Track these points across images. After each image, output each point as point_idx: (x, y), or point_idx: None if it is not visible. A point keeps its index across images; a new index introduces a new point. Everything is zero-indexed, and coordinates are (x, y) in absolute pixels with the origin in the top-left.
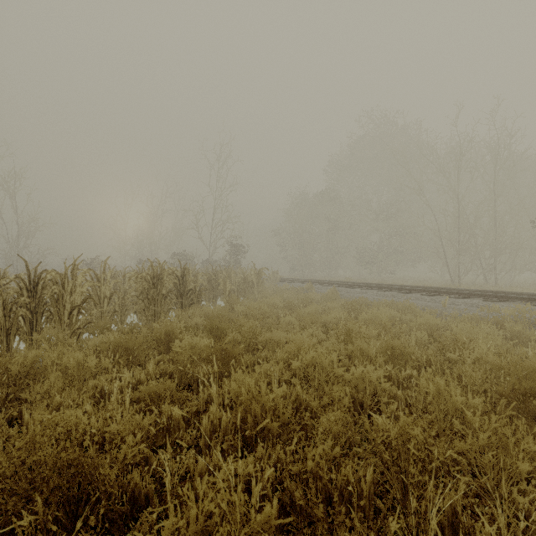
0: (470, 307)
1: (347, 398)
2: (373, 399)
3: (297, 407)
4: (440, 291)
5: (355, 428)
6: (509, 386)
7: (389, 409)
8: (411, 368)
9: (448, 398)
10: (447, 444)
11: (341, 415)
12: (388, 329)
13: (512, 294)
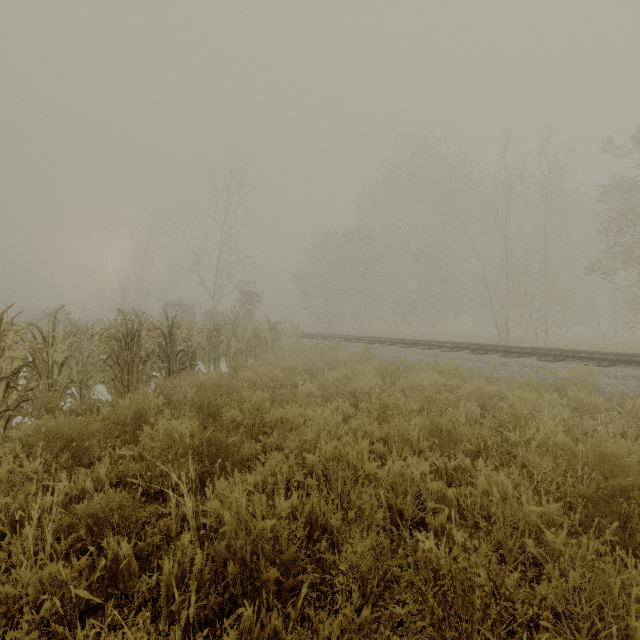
0: (523, 368)
1: (381, 513)
2: (415, 505)
3: (312, 524)
4: (488, 349)
5: (393, 560)
6: (593, 485)
7: (437, 520)
8: (463, 455)
9: (518, 506)
10: (517, 571)
11: (373, 543)
12: (432, 400)
13: (568, 352)
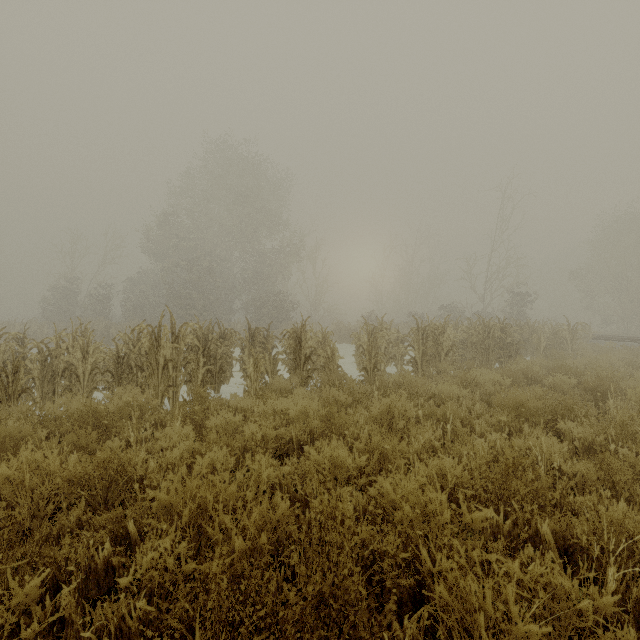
0: None
1: None
2: None
3: None
4: None
5: None
6: None
7: None
8: None
9: None
10: None
11: None
12: None
13: None
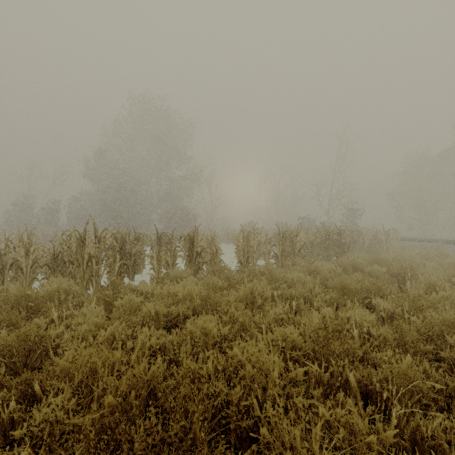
0: None
1: None
2: None
3: None
4: None
5: None
6: None
7: None
8: None
9: None
10: None
11: None
12: None
13: None
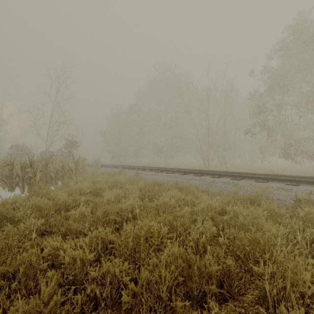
0: (224, 184)
1: None
2: None
3: None
4: (204, 173)
5: None
6: None
7: None
8: (216, 304)
9: None
10: None
11: None
12: (178, 220)
13: (242, 173)
